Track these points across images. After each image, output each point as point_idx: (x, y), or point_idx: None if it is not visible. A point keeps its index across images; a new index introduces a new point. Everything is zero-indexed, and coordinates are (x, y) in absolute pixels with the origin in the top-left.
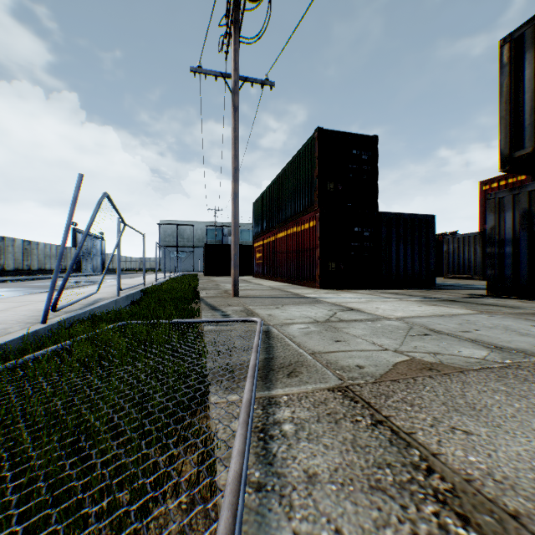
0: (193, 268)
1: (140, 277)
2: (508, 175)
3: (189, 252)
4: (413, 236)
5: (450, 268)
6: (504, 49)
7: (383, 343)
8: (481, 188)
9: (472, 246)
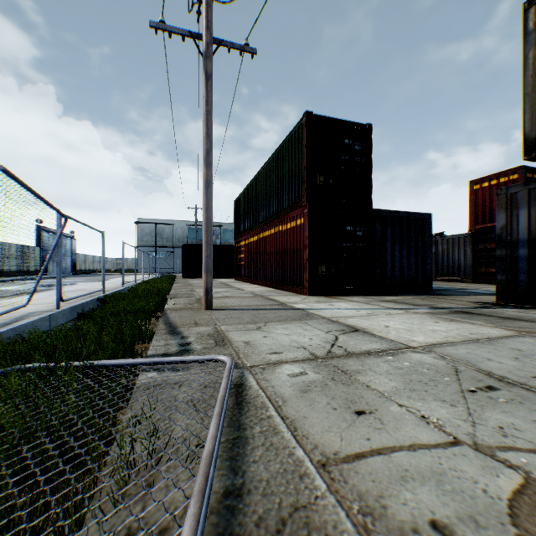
0: (173, 269)
1: (109, 279)
2: (500, 174)
3: (168, 253)
4: (409, 237)
5: (440, 270)
6: (530, 13)
7: (438, 416)
8: (472, 187)
9: (462, 247)
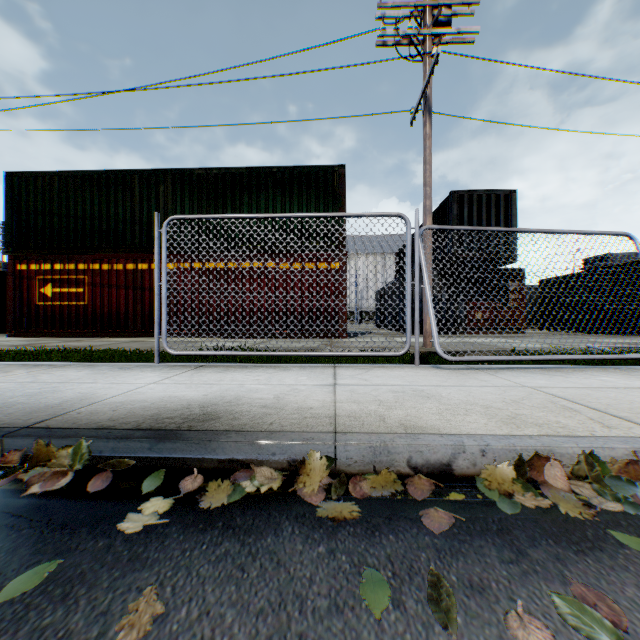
0: None
1: None
2: None
3: None
4: None
5: None
6: (455, 197)
7: None
8: None
9: None
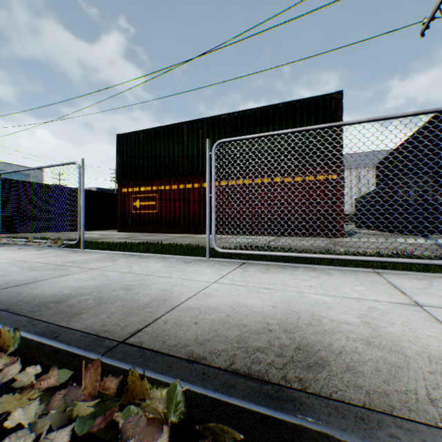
0: None
1: None
2: None
3: None
4: None
5: None
6: None
7: None
8: None
9: None
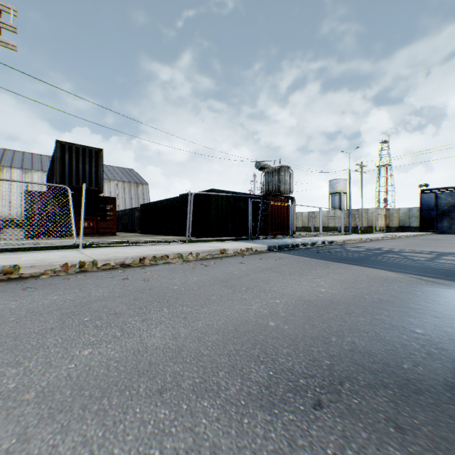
0: None
1: None
2: None
3: None
4: None
5: None
6: (59, 144)
7: None
8: None
9: None
